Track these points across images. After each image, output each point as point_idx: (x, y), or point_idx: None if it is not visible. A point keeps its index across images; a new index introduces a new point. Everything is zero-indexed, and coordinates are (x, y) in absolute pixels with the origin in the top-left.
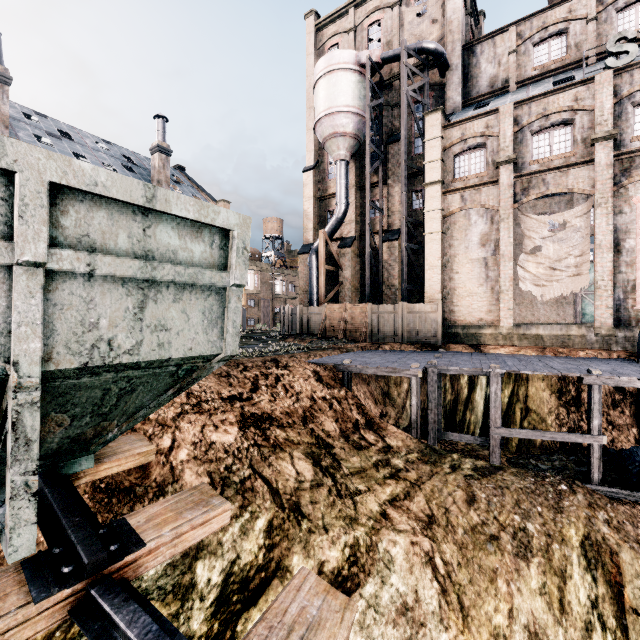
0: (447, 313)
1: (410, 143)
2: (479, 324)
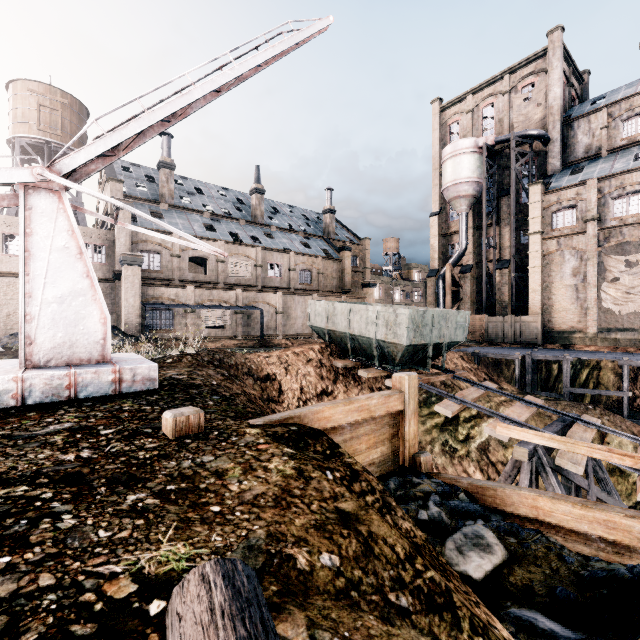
0: (546, 322)
1: (518, 195)
2: (571, 330)
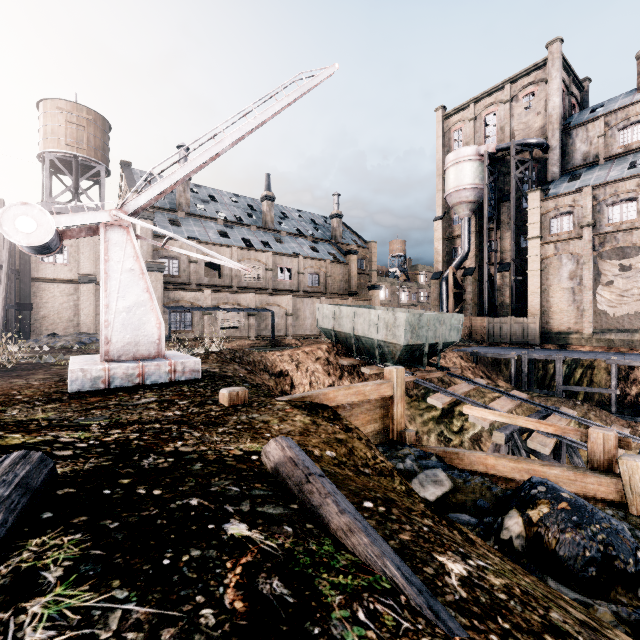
0: (544, 324)
1: (519, 200)
2: (568, 331)
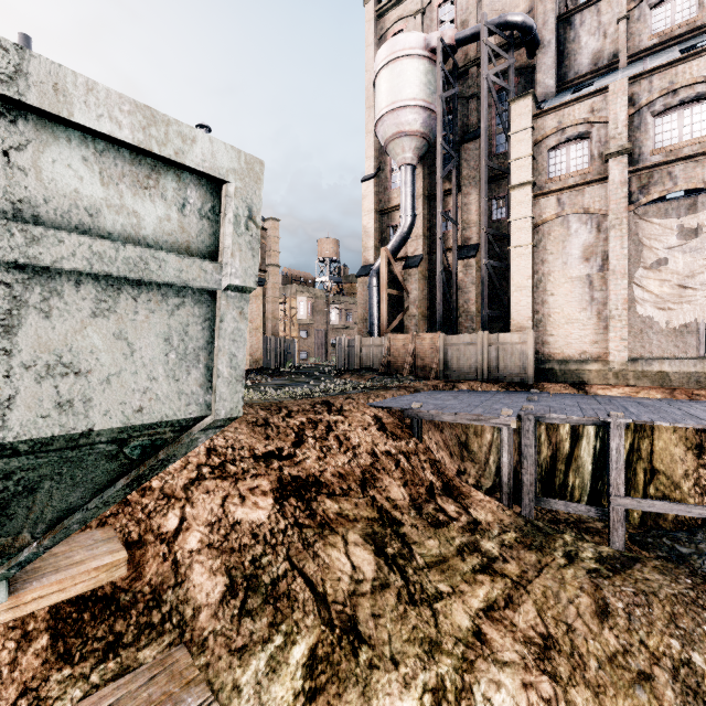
0: (539, 344)
1: (490, 141)
2: (581, 358)
